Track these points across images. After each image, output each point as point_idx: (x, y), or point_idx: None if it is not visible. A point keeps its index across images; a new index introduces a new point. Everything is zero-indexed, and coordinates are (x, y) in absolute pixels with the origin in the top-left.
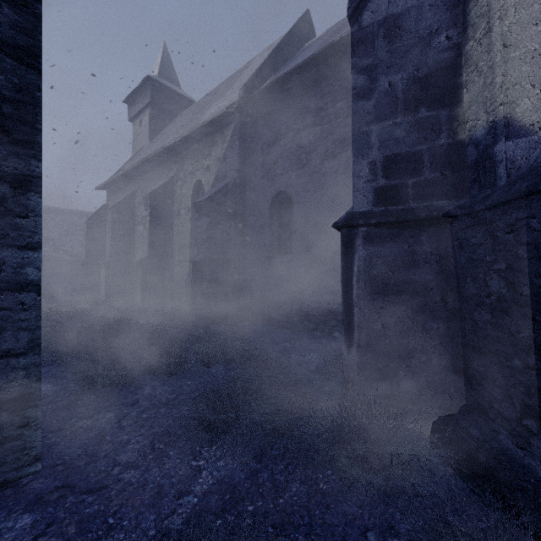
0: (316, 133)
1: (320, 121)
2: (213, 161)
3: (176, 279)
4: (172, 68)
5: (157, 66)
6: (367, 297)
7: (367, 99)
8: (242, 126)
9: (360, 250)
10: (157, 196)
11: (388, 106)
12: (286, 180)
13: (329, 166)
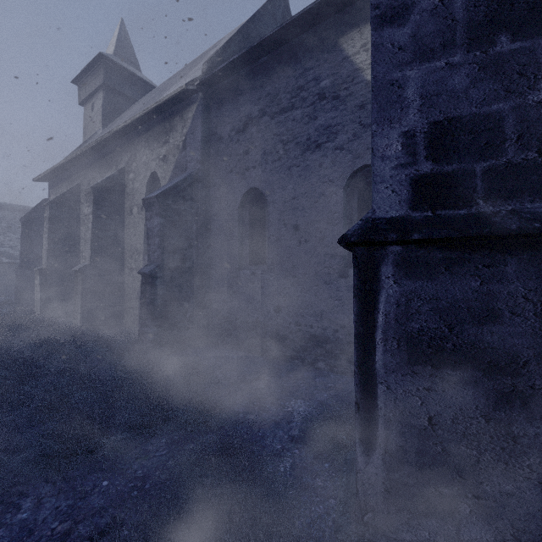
0: (296, 117)
1: (301, 103)
2: (171, 149)
3: (127, 290)
4: (130, 49)
5: (113, 44)
6: (401, 369)
7: (399, 23)
8: (205, 108)
9: (389, 286)
10: (103, 190)
11: (437, 34)
12: (258, 174)
13: (311, 158)
